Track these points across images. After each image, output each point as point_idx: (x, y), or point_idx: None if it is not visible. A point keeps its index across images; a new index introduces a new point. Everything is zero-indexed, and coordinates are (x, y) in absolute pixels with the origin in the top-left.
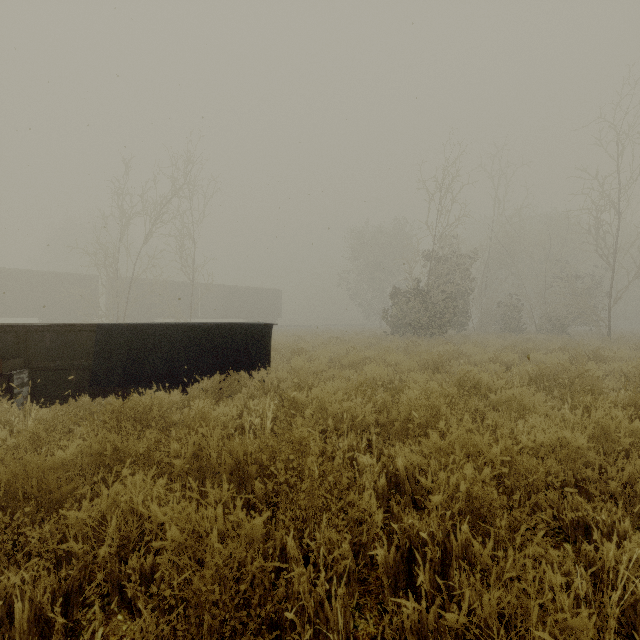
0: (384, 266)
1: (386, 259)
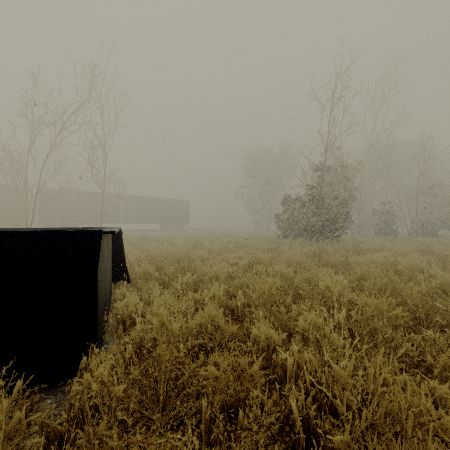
0: (271, 182)
1: (272, 176)
